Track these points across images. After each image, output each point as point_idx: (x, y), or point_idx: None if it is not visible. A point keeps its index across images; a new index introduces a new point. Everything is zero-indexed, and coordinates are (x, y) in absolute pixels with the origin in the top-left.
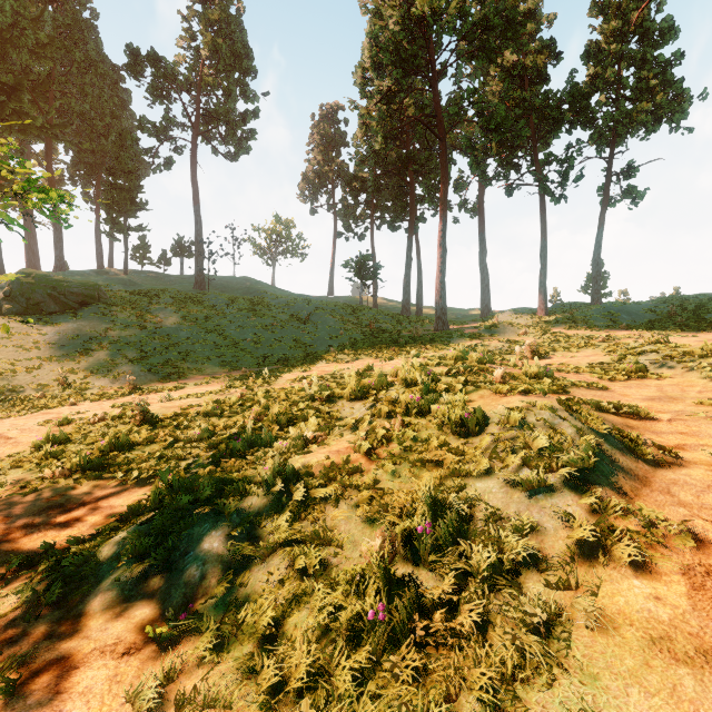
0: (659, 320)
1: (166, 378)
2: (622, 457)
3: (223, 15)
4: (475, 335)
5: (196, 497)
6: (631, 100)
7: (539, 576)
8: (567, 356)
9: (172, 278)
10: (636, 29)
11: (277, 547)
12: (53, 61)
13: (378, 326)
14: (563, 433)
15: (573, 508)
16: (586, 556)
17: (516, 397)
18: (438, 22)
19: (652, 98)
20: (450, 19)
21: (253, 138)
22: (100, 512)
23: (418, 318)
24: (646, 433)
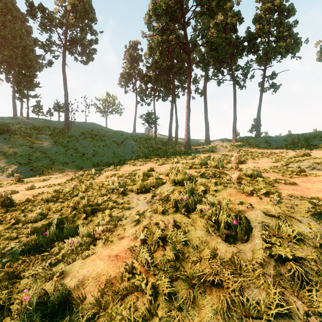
0: (289, 145)
1: (41, 174)
2: None
3: None
4: (205, 151)
5: None
6: (275, 42)
7: None
8: (255, 162)
9: (53, 122)
10: (277, 8)
11: None
12: None
13: (157, 147)
14: None
15: None
16: None
17: (263, 198)
18: None
19: (284, 41)
20: None
21: (95, 53)
22: None
23: (176, 143)
24: None
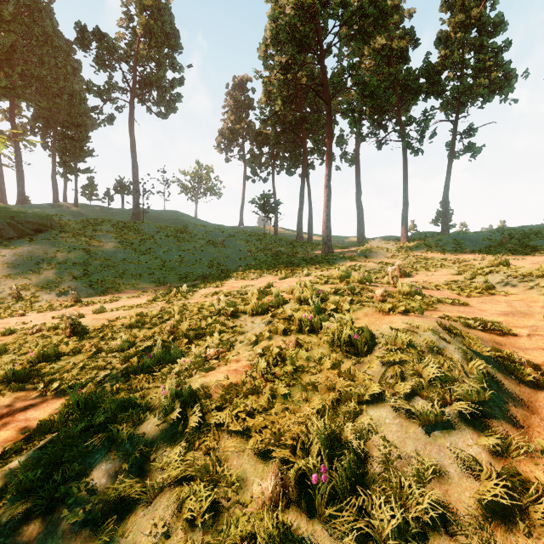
0: (494, 246)
1: (104, 292)
2: (506, 381)
3: (154, 1)
4: (354, 257)
5: (93, 423)
6: (472, 77)
7: (449, 543)
8: (428, 275)
9: (115, 211)
10: (476, 22)
11: (166, 485)
12: (16, 35)
13: (278, 250)
14: (451, 358)
15: (475, 450)
16: (500, 516)
17: (398, 317)
18: (325, 10)
19: (488, 75)
20: (334, 6)
21: (179, 100)
22: (15, 426)
23: (309, 244)
24: (514, 350)
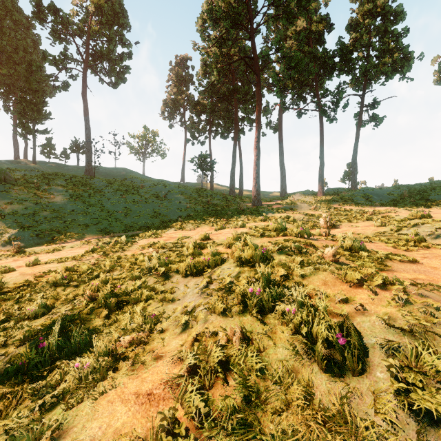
0: (398, 200)
1: (50, 241)
2: None
3: None
4: (281, 209)
5: None
6: (377, 57)
7: None
8: (353, 226)
9: (70, 167)
10: (381, 11)
11: None
12: None
13: (214, 202)
14: None
15: None
16: None
17: (378, 293)
18: None
19: (390, 56)
20: None
21: (127, 72)
22: None
23: (240, 197)
24: None
